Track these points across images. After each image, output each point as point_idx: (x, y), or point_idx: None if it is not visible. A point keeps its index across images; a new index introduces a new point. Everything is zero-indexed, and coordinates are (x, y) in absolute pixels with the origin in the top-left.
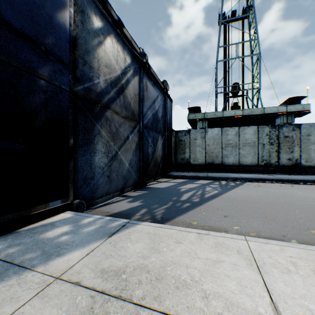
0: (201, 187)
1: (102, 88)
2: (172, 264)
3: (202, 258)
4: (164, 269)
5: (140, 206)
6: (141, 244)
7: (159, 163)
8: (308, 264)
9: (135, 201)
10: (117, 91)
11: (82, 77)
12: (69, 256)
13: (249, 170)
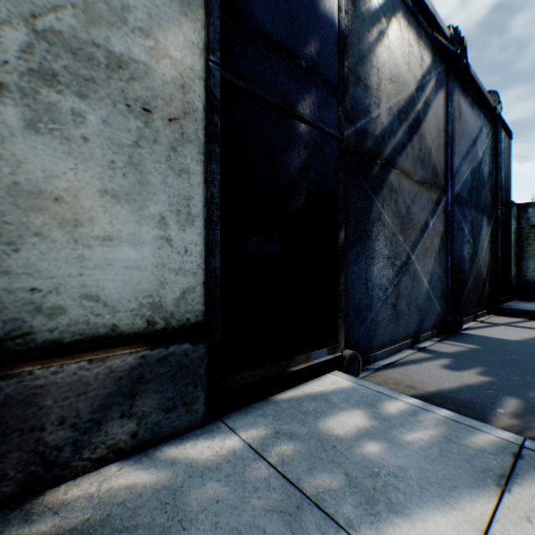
0: None
1: (383, 126)
2: None
3: None
4: None
5: (488, 387)
6: None
7: (483, 280)
8: None
9: (462, 368)
10: (408, 129)
11: (353, 110)
12: (426, 527)
13: None
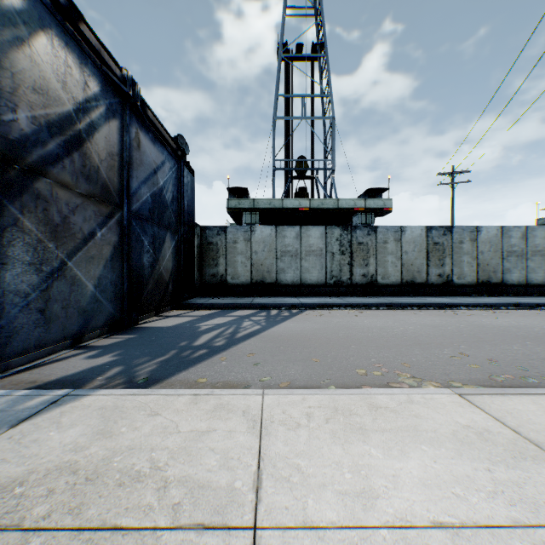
0: (236, 321)
1: (24, 132)
2: (127, 450)
3: (184, 432)
4: (109, 461)
5: (110, 364)
6: (80, 428)
7: (167, 282)
8: (326, 413)
9: (104, 355)
10: (66, 144)
11: None
12: None
13: (314, 292)
